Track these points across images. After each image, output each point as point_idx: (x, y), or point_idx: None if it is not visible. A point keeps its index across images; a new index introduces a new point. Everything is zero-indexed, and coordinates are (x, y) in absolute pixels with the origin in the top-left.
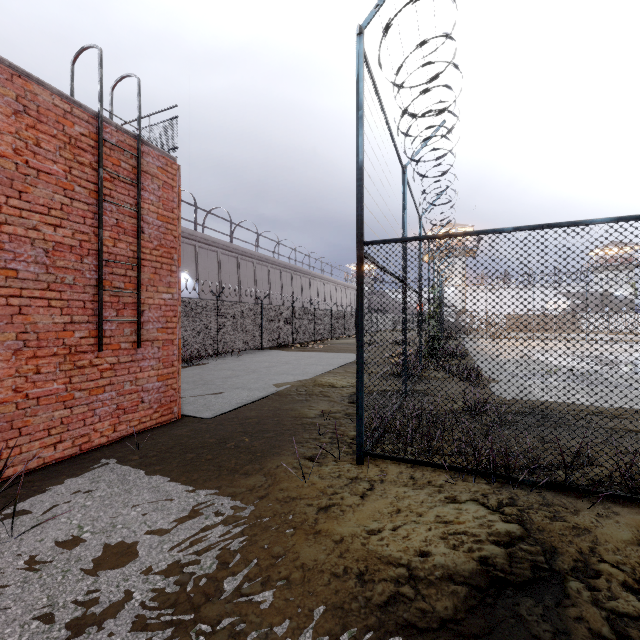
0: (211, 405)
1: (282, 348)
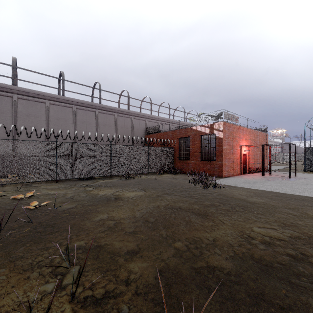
0: None
1: None
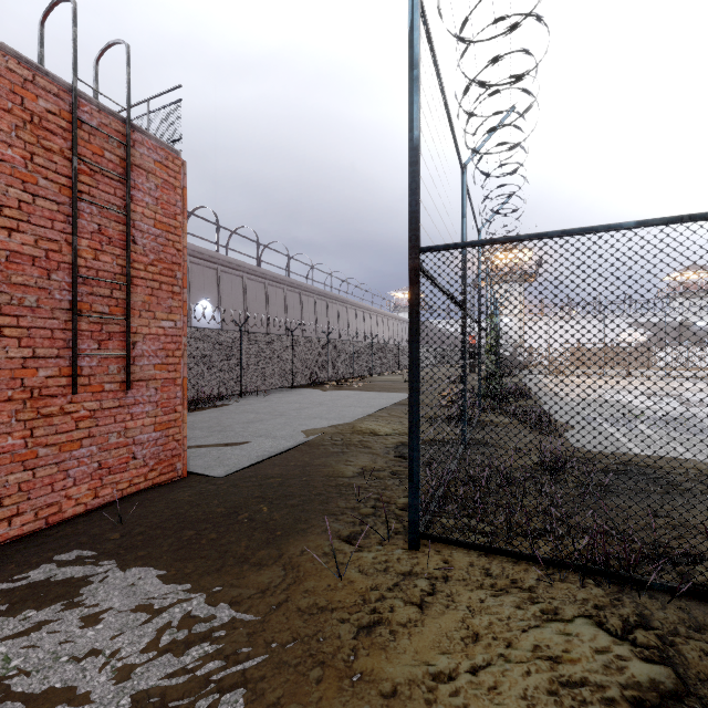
0: (225, 459)
1: (316, 386)
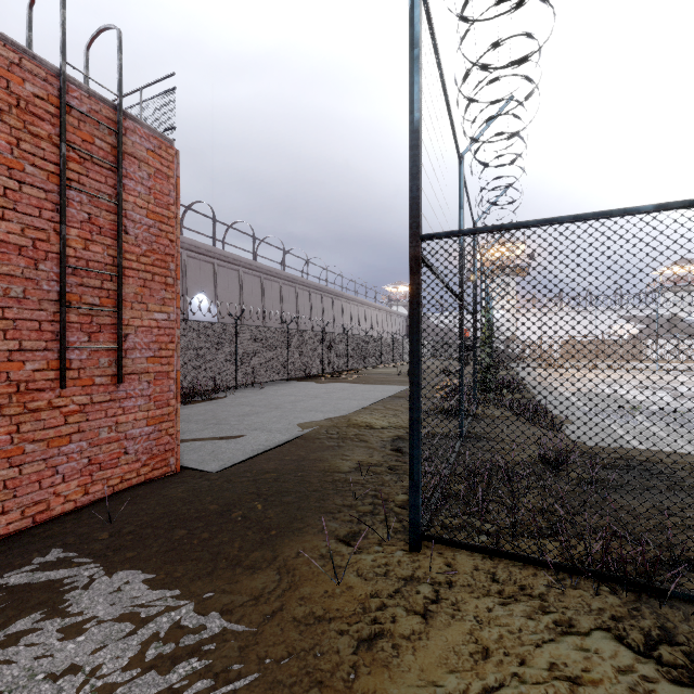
0: (220, 453)
1: (311, 379)
